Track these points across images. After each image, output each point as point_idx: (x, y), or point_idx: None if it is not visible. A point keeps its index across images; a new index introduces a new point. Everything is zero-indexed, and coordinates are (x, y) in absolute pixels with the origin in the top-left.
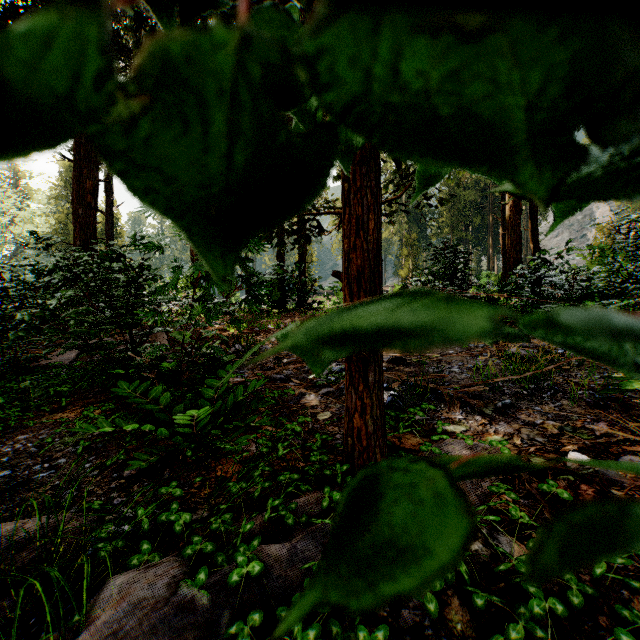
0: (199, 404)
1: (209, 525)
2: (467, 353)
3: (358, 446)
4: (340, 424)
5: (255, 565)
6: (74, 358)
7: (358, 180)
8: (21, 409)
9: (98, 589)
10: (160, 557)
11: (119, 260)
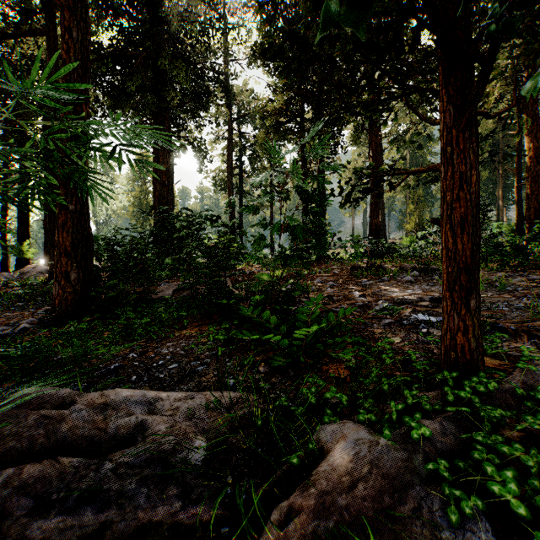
0: (297, 325)
1: (361, 404)
2: (509, 295)
3: (462, 359)
4: (414, 347)
5: (425, 430)
6: (172, 294)
7: (460, 144)
8: (161, 326)
9: (292, 438)
10: (339, 420)
11: (217, 220)
